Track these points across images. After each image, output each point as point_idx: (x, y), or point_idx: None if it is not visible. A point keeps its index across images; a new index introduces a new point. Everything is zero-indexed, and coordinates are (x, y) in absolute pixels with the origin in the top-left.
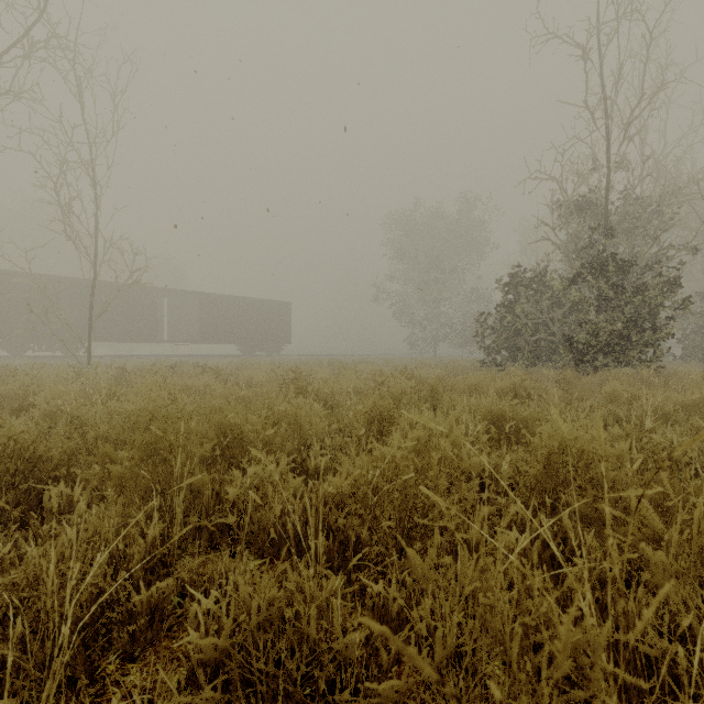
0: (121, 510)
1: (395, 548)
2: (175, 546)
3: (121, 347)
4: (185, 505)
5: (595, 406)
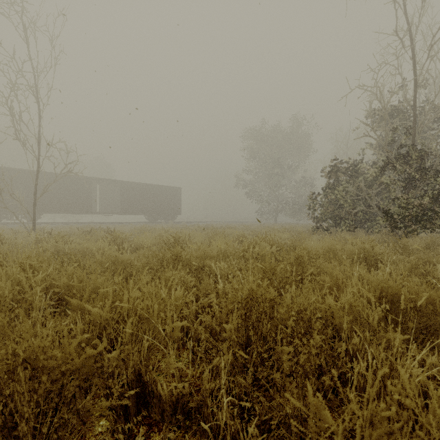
0: None
1: None
2: None
3: (71, 216)
4: None
5: None
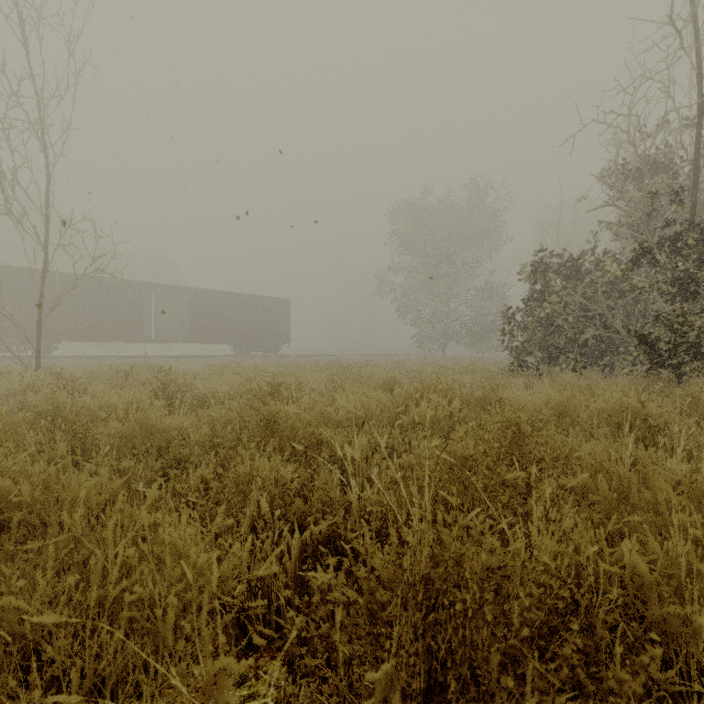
0: None
1: None
2: None
3: (112, 347)
4: None
5: None
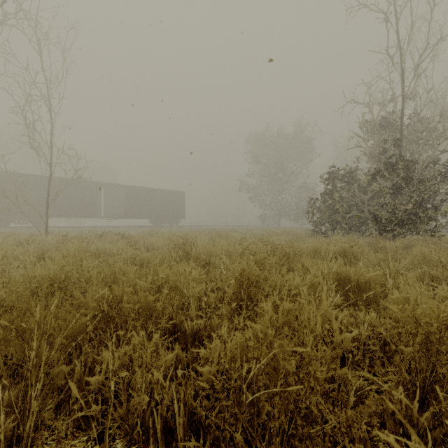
0: None
1: None
2: (28, 445)
3: (75, 220)
4: (42, 396)
5: (410, 267)
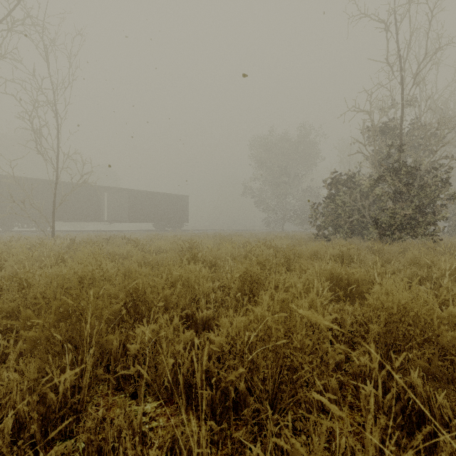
0: (39, 365)
1: (268, 399)
2: (85, 394)
3: (77, 224)
4: (94, 359)
5: (401, 268)
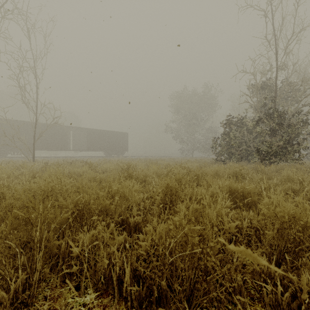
0: None
1: (185, 296)
2: (35, 289)
3: (52, 152)
4: (43, 260)
5: (279, 183)
